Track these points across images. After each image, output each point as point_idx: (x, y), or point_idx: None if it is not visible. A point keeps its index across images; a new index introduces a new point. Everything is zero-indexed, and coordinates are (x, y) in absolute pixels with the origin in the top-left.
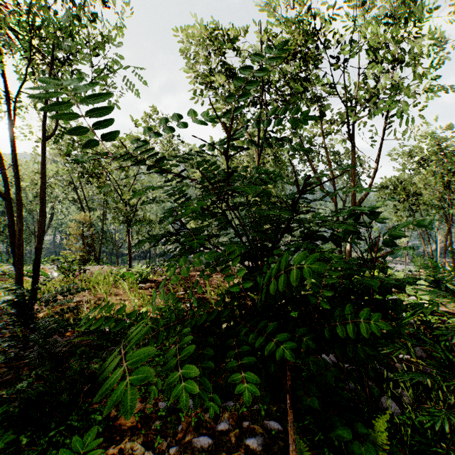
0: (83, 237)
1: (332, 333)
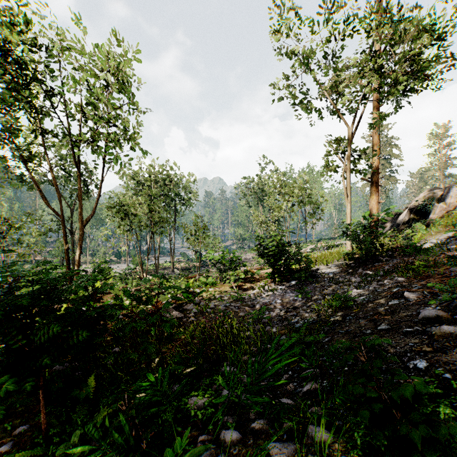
0: None
1: (70, 344)
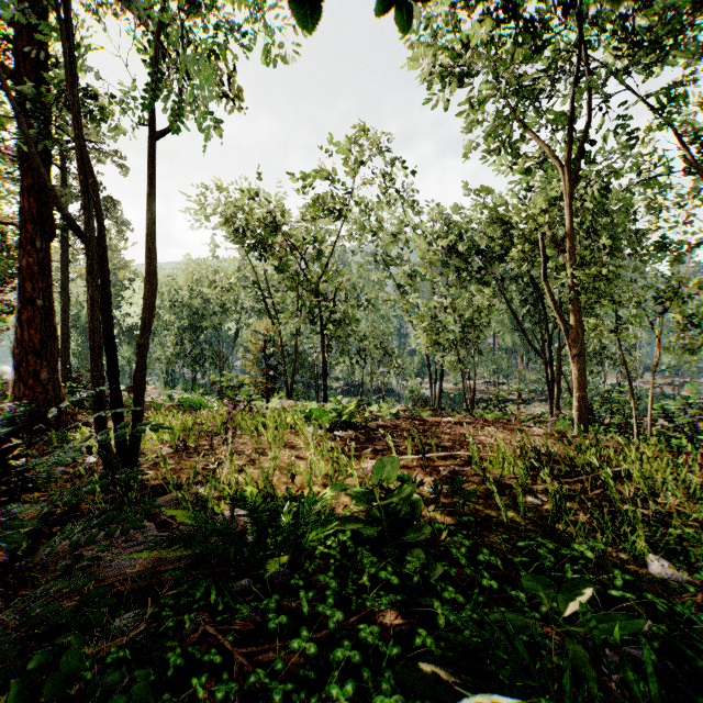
0: (265, 356)
1: None
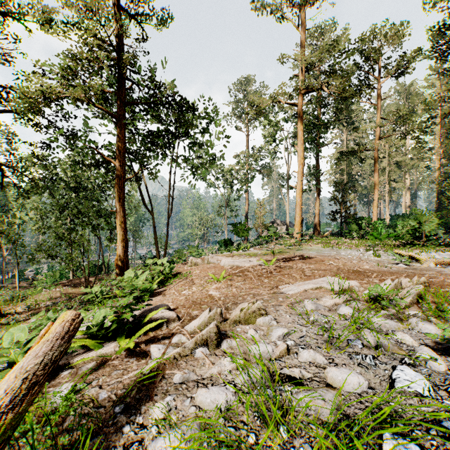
0: None
1: None
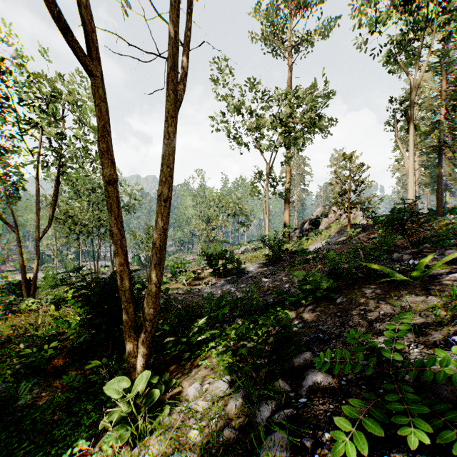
0: None
1: None
